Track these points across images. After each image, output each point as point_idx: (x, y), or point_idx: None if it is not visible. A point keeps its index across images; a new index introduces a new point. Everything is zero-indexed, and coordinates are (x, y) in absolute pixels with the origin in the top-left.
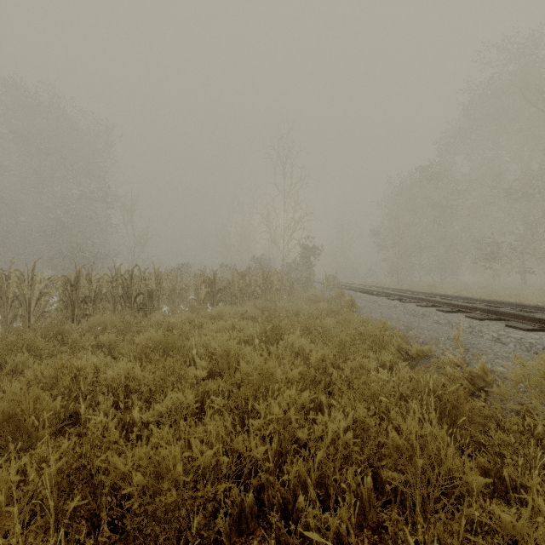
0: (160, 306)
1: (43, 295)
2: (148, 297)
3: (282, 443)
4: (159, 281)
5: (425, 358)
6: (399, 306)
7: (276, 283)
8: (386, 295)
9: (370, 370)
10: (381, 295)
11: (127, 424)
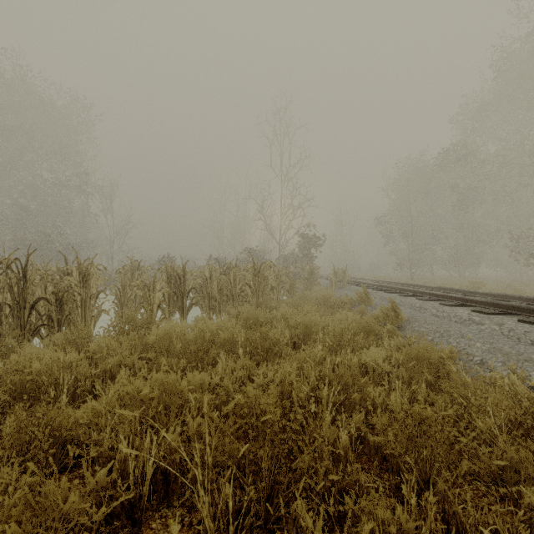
0: (86, 318)
1: None
2: (57, 305)
3: None
4: (85, 277)
5: None
6: (483, 320)
7: (272, 280)
8: (433, 298)
9: None
10: (426, 298)
11: None
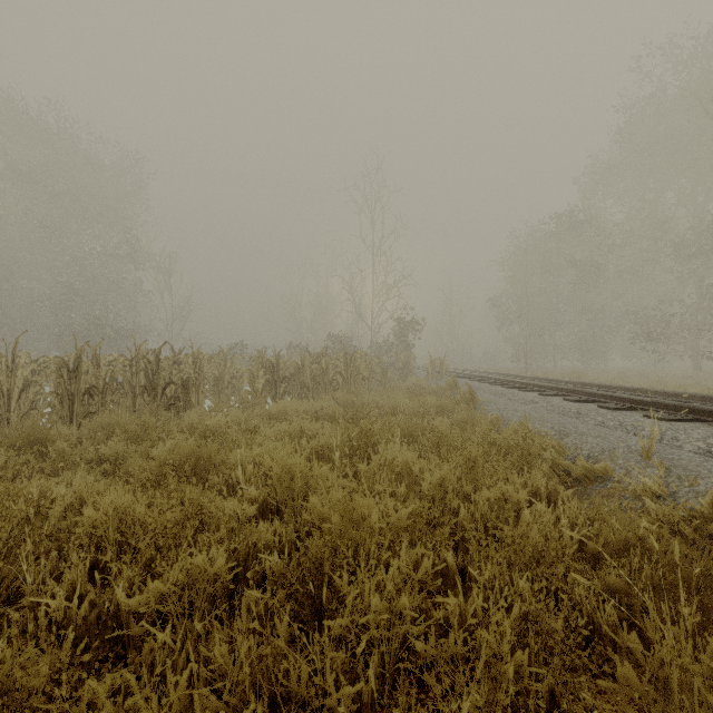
0: (200, 401)
1: (28, 384)
2: (182, 388)
3: (384, 657)
4: (199, 365)
5: (597, 481)
6: (540, 400)
7: (363, 369)
8: (517, 386)
9: (517, 502)
10: (511, 386)
11: (106, 611)
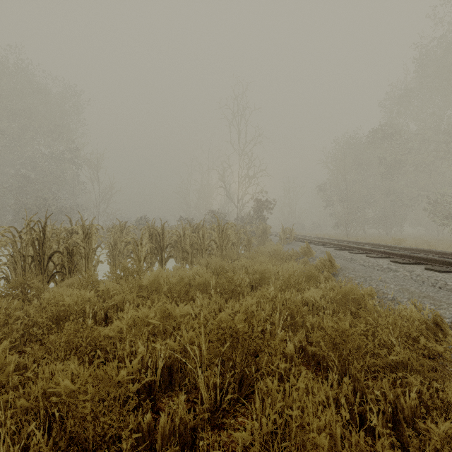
0: (89, 267)
1: None
2: (68, 256)
3: None
4: (88, 235)
5: None
6: (398, 268)
7: (233, 237)
8: (361, 252)
9: None
10: (356, 252)
11: None
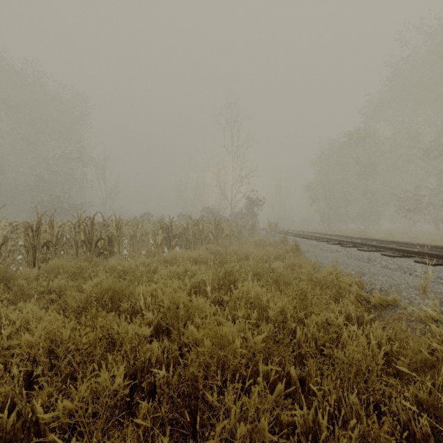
0: (120, 251)
1: (6, 240)
2: (108, 242)
3: None
4: (119, 227)
5: (389, 307)
6: (341, 250)
7: (226, 230)
8: (325, 240)
9: (336, 325)
10: (321, 240)
11: (30, 420)
